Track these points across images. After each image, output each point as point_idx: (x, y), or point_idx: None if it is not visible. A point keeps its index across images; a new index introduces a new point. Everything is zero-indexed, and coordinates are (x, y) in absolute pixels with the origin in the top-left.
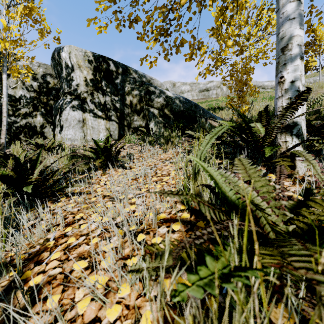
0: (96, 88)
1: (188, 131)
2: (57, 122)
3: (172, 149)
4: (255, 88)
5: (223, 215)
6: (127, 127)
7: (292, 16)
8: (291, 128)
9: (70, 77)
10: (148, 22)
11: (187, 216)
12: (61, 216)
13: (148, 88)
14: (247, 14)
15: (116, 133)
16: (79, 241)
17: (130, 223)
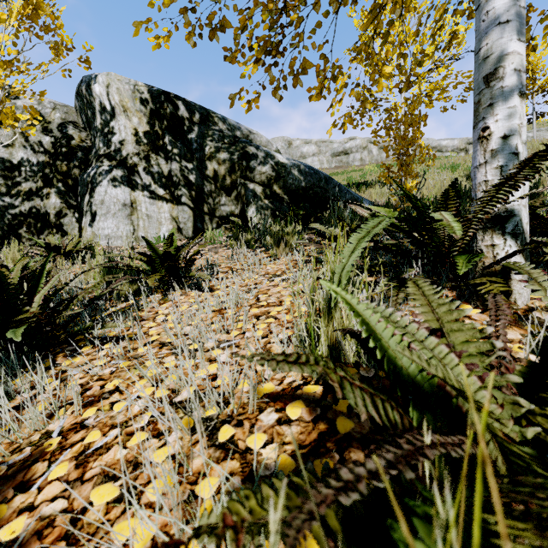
0: (155, 148)
1: (314, 225)
2: (86, 206)
3: (286, 255)
4: (428, 150)
5: (391, 408)
6: (209, 216)
7: (505, 18)
8: (502, 221)
9: (108, 128)
10: (242, 28)
11: (315, 388)
12: (79, 384)
13: (244, 149)
14: (419, 19)
15: (190, 226)
16: (108, 439)
17: (206, 402)
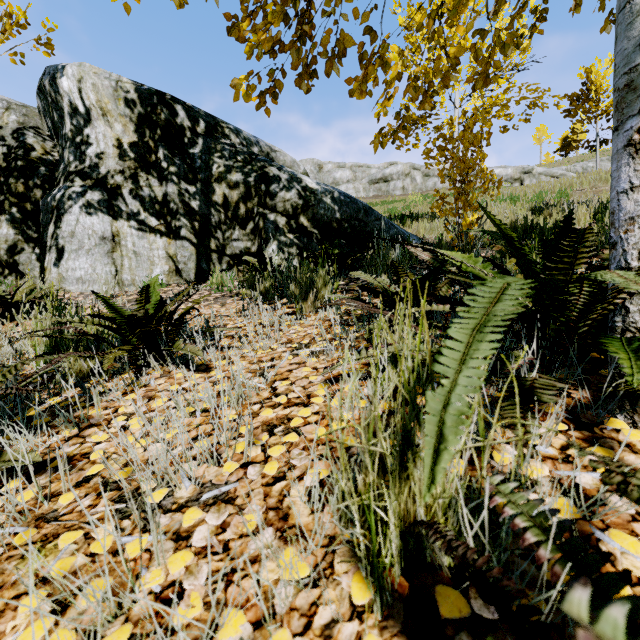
0: (146, 165)
1: (356, 273)
2: (51, 239)
3: (317, 312)
4: (492, 176)
5: None
6: (217, 254)
7: None
8: None
9: (81, 137)
10: None
11: None
12: None
13: (263, 169)
14: None
15: (191, 267)
16: None
17: None
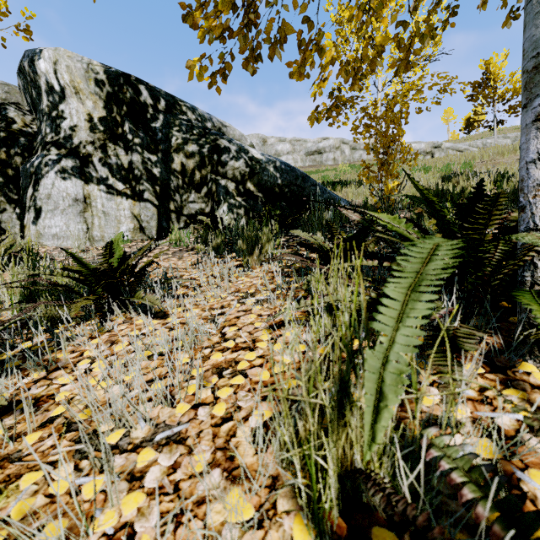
0: (113, 137)
1: (295, 231)
2: (30, 201)
3: (261, 264)
4: (409, 149)
5: None
6: (176, 214)
7: None
8: None
9: (57, 112)
10: None
11: None
12: None
13: (215, 142)
14: None
15: (153, 225)
16: None
17: None
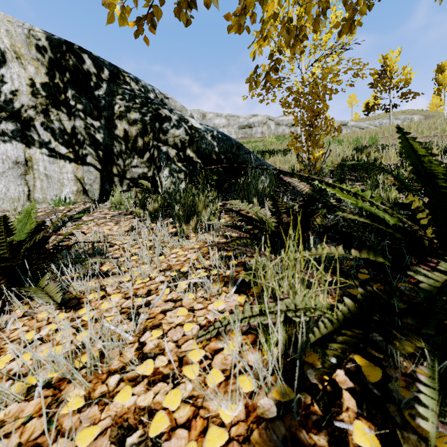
0: (56, 102)
1: (234, 202)
2: None
3: (198, 232)
4: (332, 122)
5: None
6: (119, 178)
7: None
8: None
9: None
10: None
11: None
12: None
13: (157, 111)
14: None
15: (96, 188)
16: None
17: None
